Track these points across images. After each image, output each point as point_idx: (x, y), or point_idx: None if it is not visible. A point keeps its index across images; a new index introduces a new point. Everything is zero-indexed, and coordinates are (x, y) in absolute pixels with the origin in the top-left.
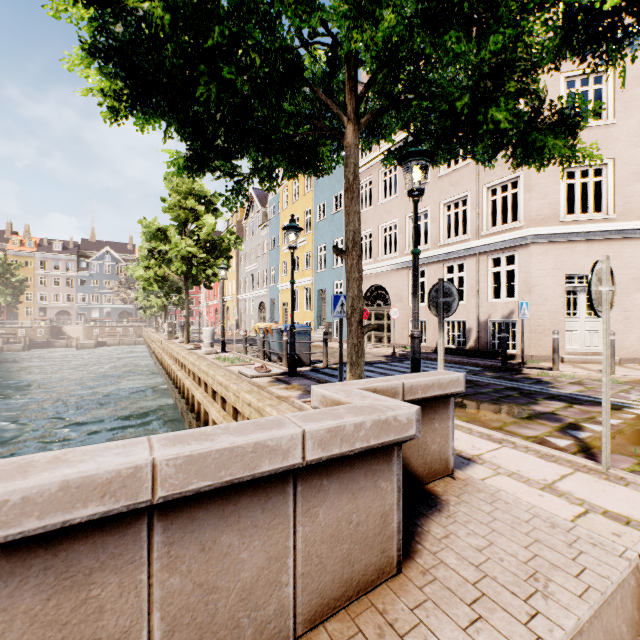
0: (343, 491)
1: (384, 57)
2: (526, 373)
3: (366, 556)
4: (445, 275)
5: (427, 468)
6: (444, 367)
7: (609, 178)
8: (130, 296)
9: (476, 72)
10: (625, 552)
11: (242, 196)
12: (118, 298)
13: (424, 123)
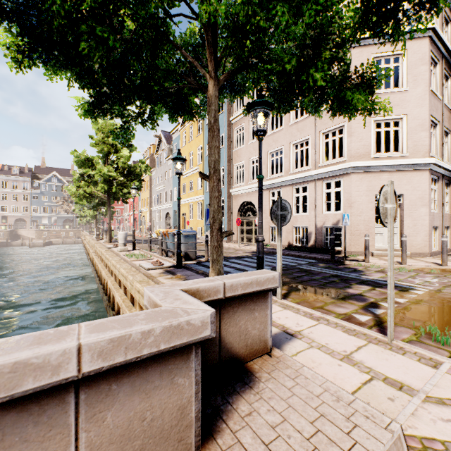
0: (135, 392)
1: (232, 28)
2: (347, 264)
3: (162, 447)
4: (294, 194)
5: (248, 349)
6: (291, 260)
7: (403, 128)
8: (71, 208)
9: (301, 43)
10: (390, 424)
11: (129, 133)
12: (62, 209)
13: (266, 81)
